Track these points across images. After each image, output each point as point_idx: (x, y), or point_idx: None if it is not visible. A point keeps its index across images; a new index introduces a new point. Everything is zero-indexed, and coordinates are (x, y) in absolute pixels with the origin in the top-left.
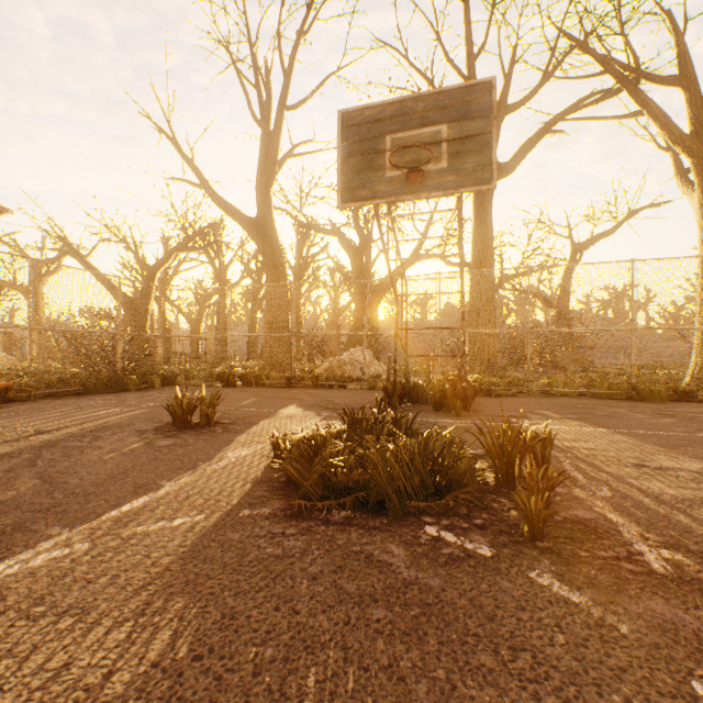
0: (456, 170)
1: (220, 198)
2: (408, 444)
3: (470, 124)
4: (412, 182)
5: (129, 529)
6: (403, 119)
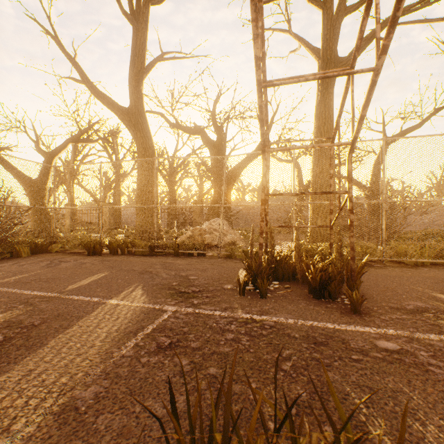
0: None
1: (97, 90)
2: None
3: None
4: None
5: None
6: None
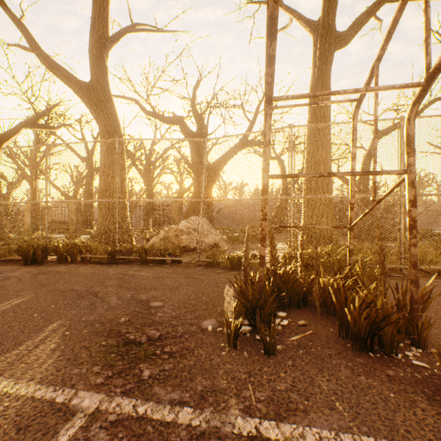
0: None
1: (49, 58)
2: None
3: None
4: None
5: None
6: None
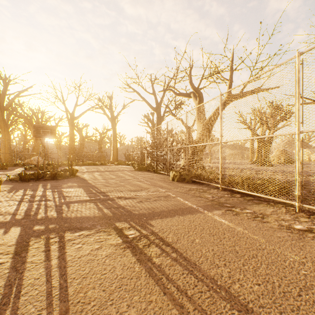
0: (51, 136)
1: None
2: (42, 166)
3: (53, 131)
4: (45, 136)
5: (14, 171)
6: (44, 128)
